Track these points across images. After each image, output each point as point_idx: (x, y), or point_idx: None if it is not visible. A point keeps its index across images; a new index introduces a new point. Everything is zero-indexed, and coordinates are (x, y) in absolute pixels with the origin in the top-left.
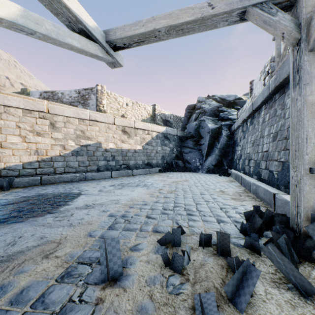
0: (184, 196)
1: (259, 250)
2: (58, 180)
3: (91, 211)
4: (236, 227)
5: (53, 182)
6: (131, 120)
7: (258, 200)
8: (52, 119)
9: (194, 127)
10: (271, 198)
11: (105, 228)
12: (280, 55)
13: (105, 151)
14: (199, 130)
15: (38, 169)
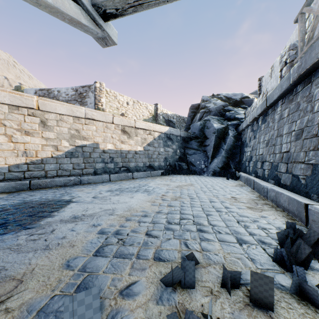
0: (191, 204)
1: (317, 300)
2: (50, 185)
3: (77, 226)
4: (264, 252)
5: (44, 187)
6: (131, 119)
7: (279, 210)
8: (43, 117)
9: (198, 127)
10: (301, 209)
11: (90, 253)
12: (304, 39)
13: (102, 153)
14: (203, 130)
15: (26, 172)
